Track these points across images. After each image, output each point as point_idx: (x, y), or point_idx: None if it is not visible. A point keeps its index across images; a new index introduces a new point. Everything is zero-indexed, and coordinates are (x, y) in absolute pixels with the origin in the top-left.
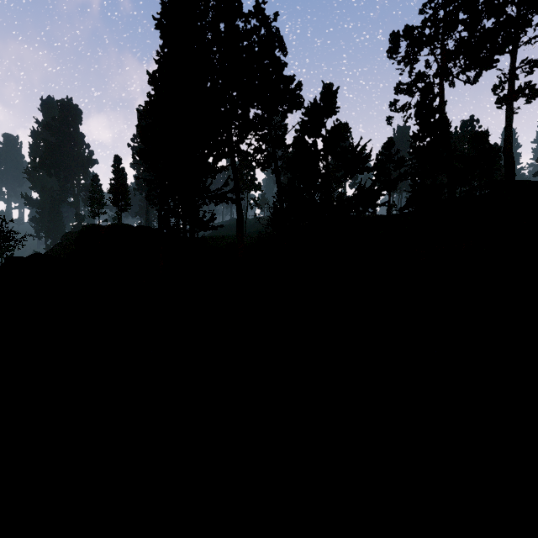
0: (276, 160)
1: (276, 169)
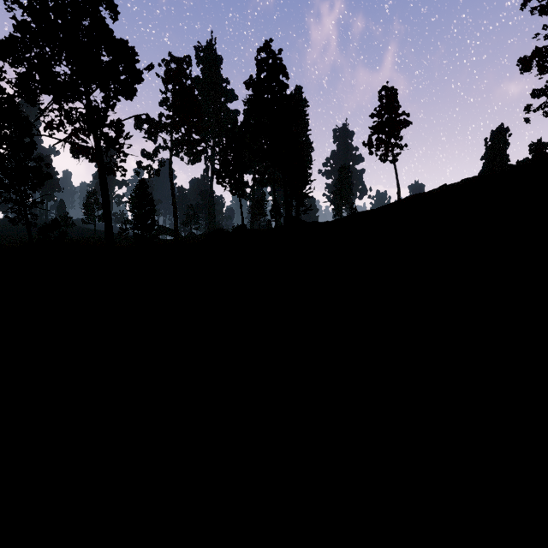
0: (26, 215)
1: (27, 223)
